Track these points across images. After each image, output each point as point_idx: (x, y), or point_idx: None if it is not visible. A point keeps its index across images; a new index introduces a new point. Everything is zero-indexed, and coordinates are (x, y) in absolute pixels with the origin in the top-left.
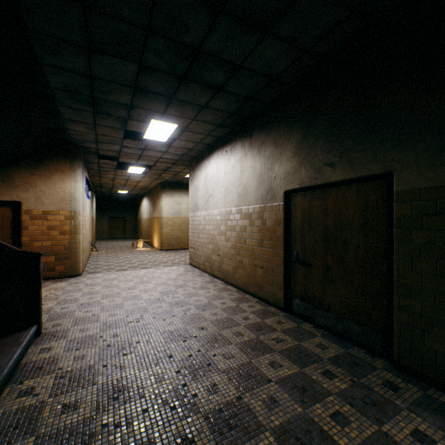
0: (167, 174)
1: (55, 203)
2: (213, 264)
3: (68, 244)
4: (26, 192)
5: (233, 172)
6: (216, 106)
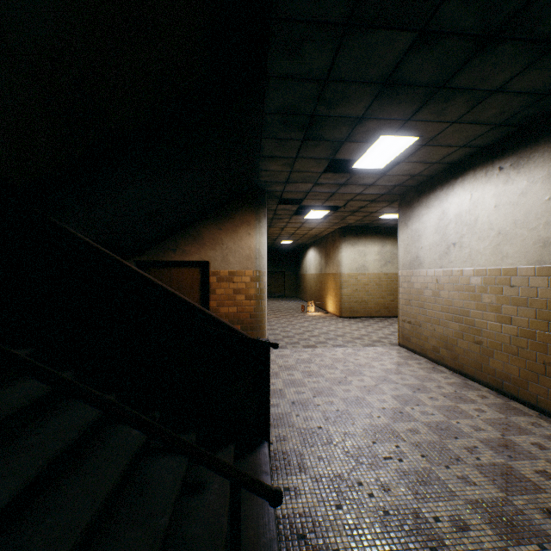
0: (354, 217)
1: (241, 262)
2: (462, 355)
3: (253, 311)
4: (213, 250)
5: (522, 202)
6: (522, 84)
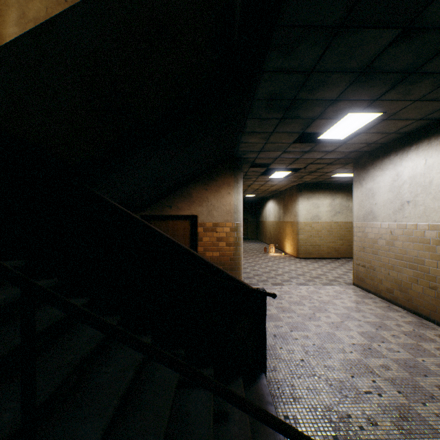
0: (310, 176)
1: (222, 215)
2: (416, 298)
3: (232, 255)
4: (200, 206)
5: None
6: None
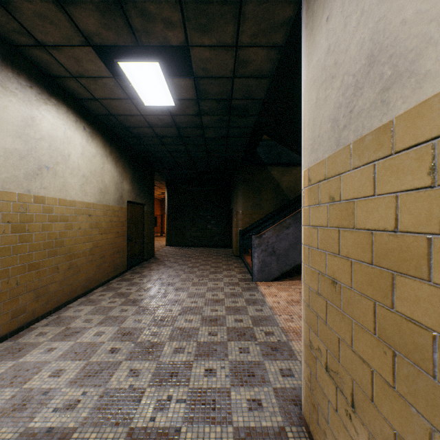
0: None
1: None
2: (59, 289)
3: None
4: None
5: (95, 162)
6: (145, 129)
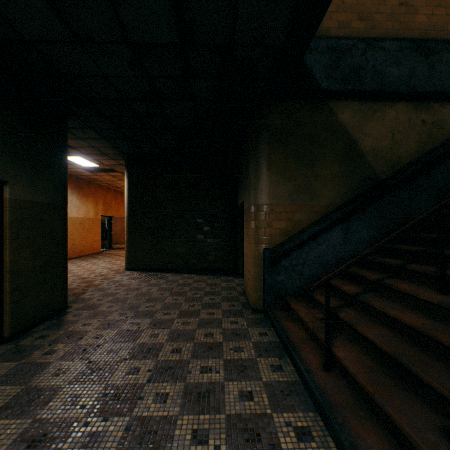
0: None
1: None
2: None
3: None
4: None
5: None
6: None
